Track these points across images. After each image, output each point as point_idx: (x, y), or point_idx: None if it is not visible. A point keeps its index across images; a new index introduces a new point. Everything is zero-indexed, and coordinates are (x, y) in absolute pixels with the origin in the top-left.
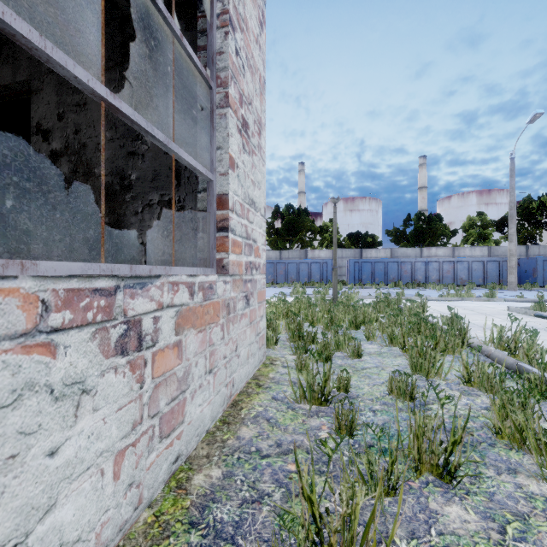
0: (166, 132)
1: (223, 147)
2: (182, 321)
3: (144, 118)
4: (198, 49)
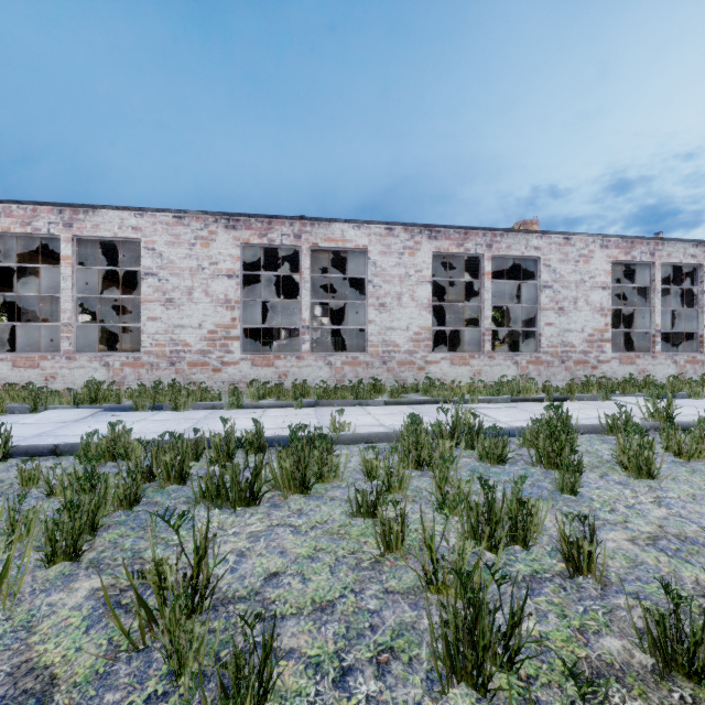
0: (687, 307)
1: (701, 323)
2: (685, 362)
3: (678, 302)
4: (694, 299)
